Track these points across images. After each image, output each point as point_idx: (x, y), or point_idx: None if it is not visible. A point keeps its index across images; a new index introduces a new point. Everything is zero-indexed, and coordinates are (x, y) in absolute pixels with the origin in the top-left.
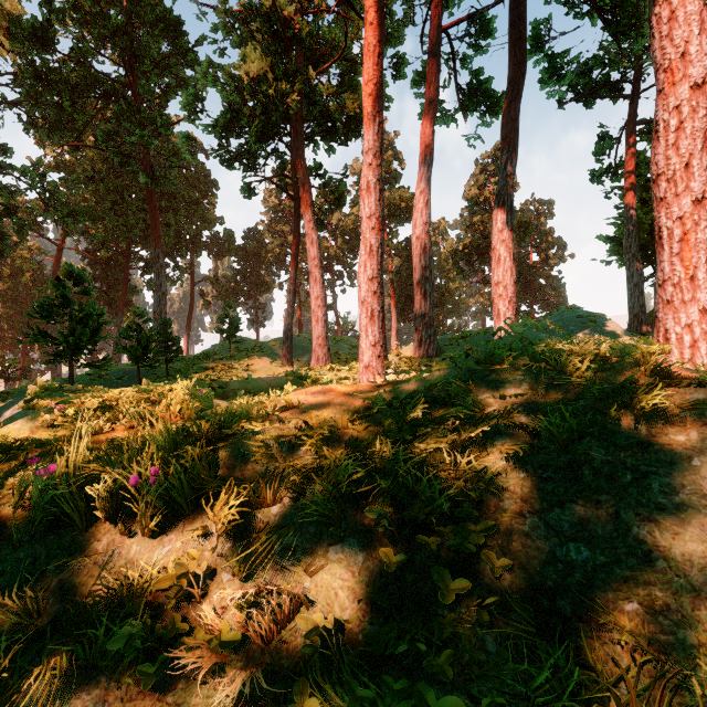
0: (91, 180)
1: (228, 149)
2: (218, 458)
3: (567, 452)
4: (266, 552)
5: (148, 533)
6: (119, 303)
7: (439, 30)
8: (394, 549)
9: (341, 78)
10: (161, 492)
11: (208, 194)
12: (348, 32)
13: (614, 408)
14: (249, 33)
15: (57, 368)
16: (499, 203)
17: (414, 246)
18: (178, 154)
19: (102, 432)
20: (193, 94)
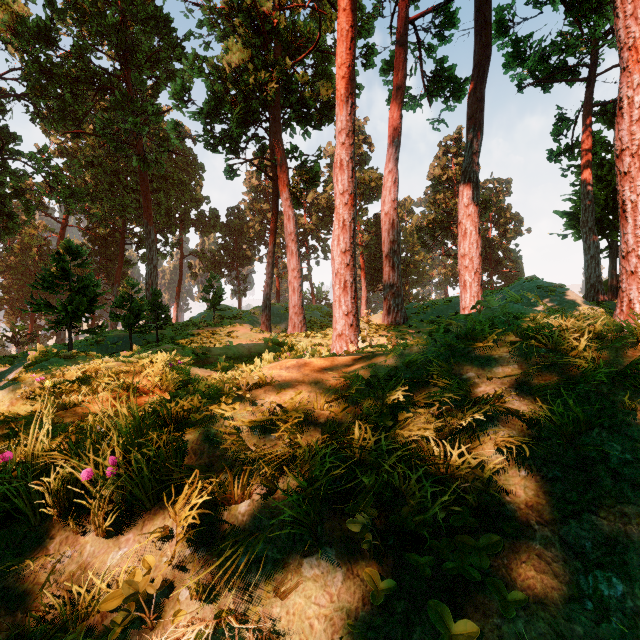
0: (90, 164)
1: (212, 134)
2: (185, 442)
3: (575, 447)
4: (231, 563)
5: (103, 532)
6: (116, 275)
7: (406, 21)
8: (379, 564)
9: (316, 69)
10: (120, 484)
11: (195, 177)
12: (322, 25)
13: (627, 395)
14: (231, 28)
15: (61, 333)
16: (465, 180)
17: (383, 222)
18: (168, 140)
19: (79, 404)
20: (181, 84)
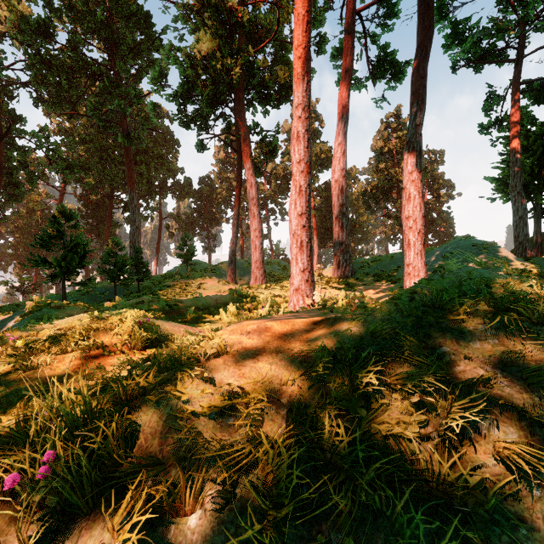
0: (83, 141)
1: (185, 113)
2: (137, 423)
3: None
4: None
5: None
6: (105, 234)
7: (353, 12)
8: None
9: (274, 56)
10: (55, 485)
11: (172, 151)
12: (280, 17)
13: None
14: (201, 21)
15: (60, 284)
16: (409, 149)
17: (333, 188)
18: (148, 119)
19: (48, 364)
20: (158, 70)
